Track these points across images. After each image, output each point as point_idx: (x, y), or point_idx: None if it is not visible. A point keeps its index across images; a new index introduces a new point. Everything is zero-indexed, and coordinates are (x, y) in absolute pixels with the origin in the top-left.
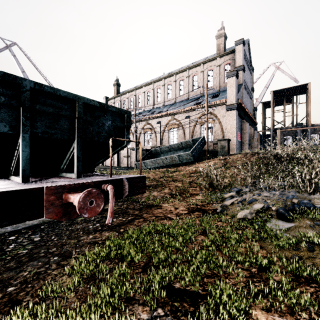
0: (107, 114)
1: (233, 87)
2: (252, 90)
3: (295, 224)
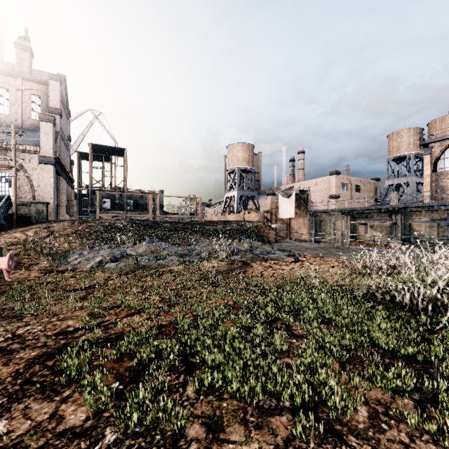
0: None
1: (49, 136)
2: (69, 140)
3: (119, 262)
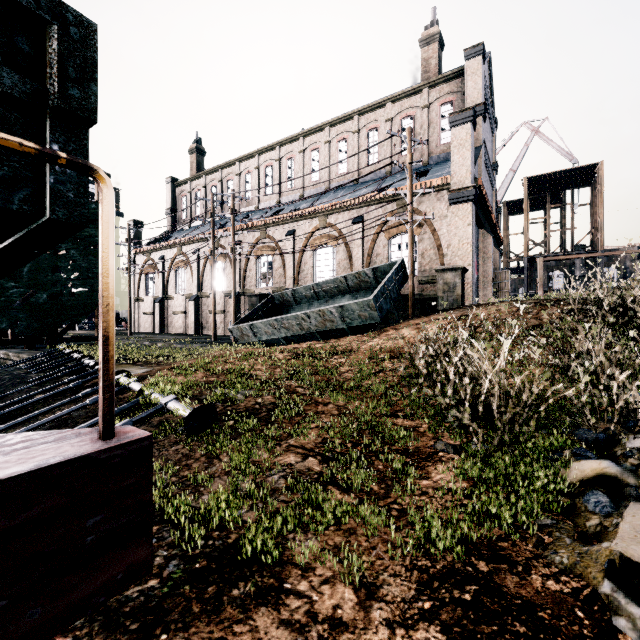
0: None
1: (465, 149)
2: (495, 169)
3: None
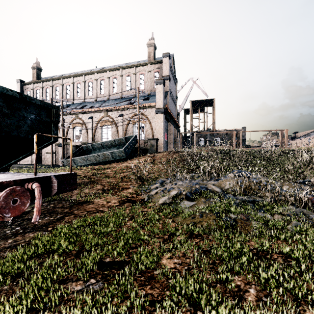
0: (29, 107)
1: (161, 93)
2: (176, 98)
3: (195, 202)
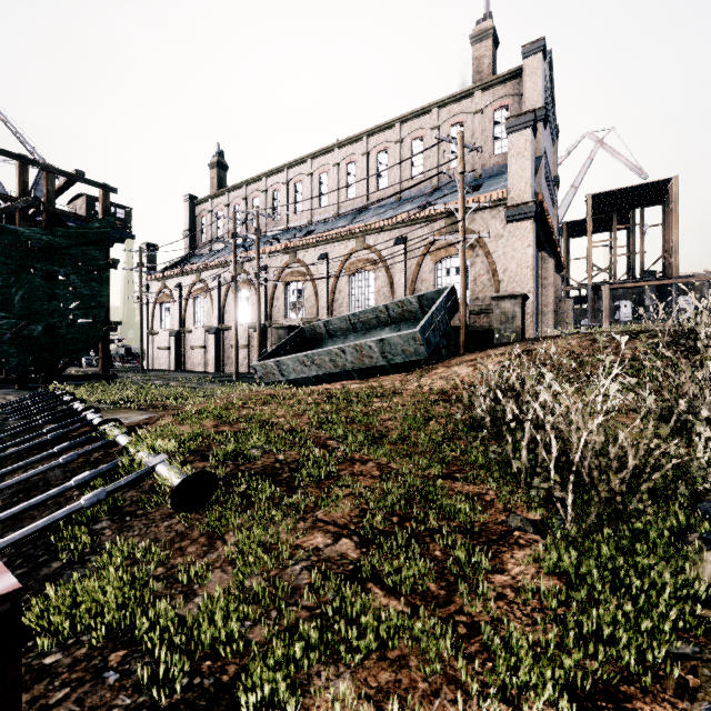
0: None
1: (524, 158)
2: (556, 184)
3: None
